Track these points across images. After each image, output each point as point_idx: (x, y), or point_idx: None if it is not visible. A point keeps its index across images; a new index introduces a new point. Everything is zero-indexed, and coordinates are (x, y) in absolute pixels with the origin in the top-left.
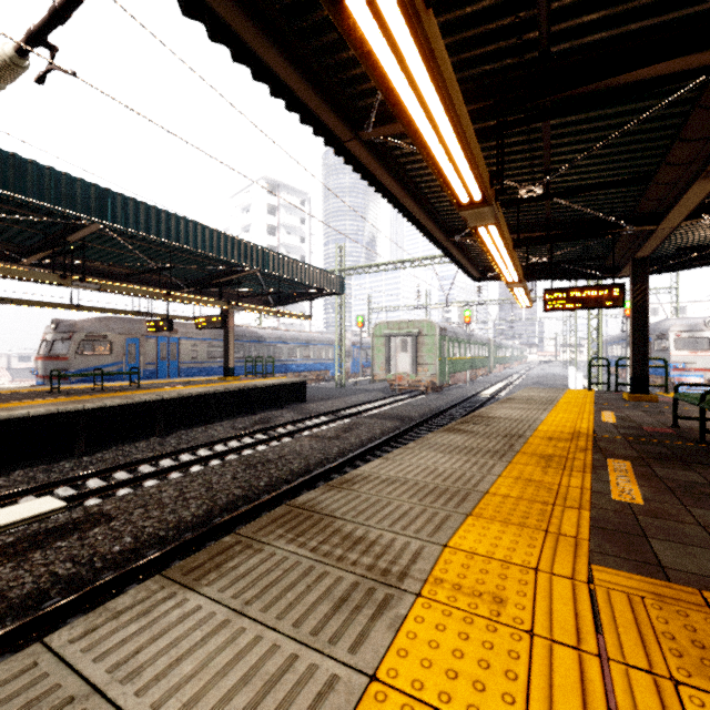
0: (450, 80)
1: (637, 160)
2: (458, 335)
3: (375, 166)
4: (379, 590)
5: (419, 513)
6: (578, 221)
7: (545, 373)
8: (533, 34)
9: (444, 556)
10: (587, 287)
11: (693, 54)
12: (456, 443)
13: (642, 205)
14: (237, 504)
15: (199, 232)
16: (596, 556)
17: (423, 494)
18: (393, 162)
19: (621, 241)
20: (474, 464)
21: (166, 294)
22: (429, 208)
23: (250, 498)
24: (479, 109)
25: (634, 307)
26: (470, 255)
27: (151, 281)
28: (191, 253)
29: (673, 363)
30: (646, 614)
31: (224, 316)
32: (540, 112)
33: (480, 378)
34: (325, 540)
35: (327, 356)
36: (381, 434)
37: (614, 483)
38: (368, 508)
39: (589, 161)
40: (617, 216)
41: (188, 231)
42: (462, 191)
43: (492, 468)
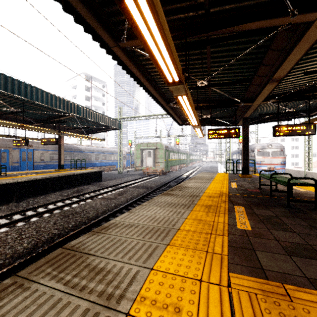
0: (156, 0)
1: (245, 73)
2: (173, 149)
3: (129, 63)
4: (102, 314)
5: (141, 246)
6: (222, 99)
7: (209, 166)
8: (202, 0)
9: (149, 277)
10: (225, 129)
11: (270, 19)
12: (167, 201)
13: (247, 94)
14: (54, 238)
15: (39, 93)
16: (231, 266)
17: (145, 233)
18: (139, 63)
19: (238, 110)
20: (174, 212)
21: (21, 125)
22: (158, 88)
23: (62, 234)
24: (177, 35)
25: (243, 138)
26: (178, 113)
27: (14, 118)
28: (36, 104)
29: (256, 161)
30: (259, 307)
31: (57, 138)
32: (205, 41)
33: (183, 168)
34: (77, 274)
35: (114, 159)
36: (137, 195)
37: (237, 218)
38: (112, 245)
39: (226, 71)
40: (237, 98)
41: (32, 92)
42: (168, 75)
43: (183, 214)
